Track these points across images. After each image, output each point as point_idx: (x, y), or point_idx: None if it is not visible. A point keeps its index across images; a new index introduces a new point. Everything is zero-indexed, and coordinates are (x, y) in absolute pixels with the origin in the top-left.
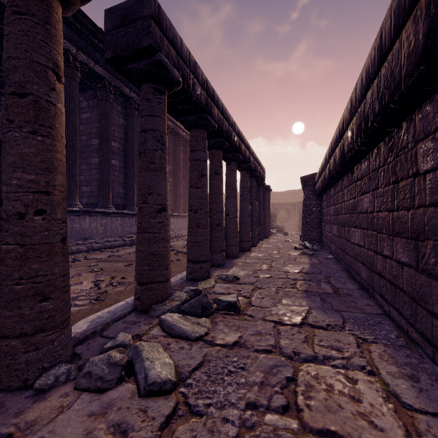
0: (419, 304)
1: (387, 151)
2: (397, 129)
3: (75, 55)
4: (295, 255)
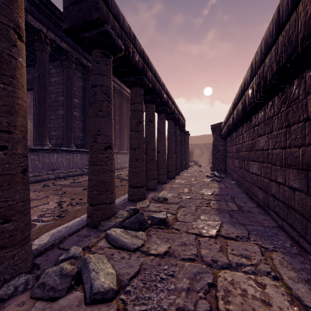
0: (309, 220)
1: (280, 103)
2: (289, 85)
3: (46, 34)
4: (208, 181)
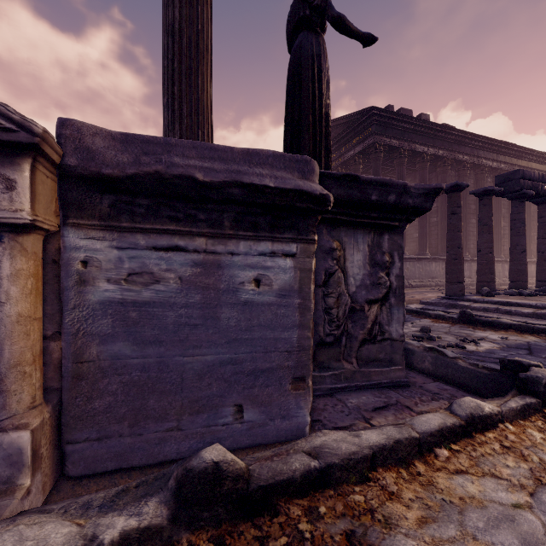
0: None
1: None
2: None
3: (427, 152)
4: None
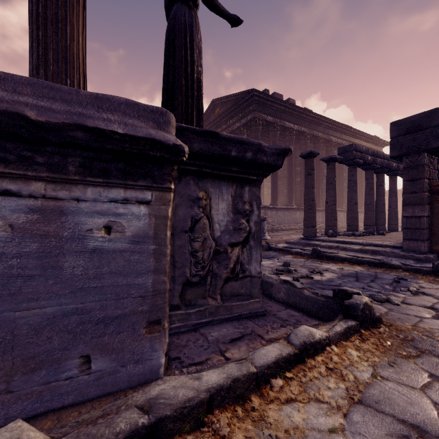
0: None
1: None
2: None
3: (293, 128)
4: None
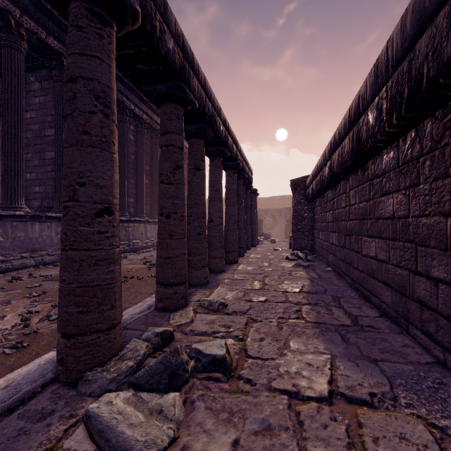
0: None
1: (440, 129)
2: None
3: (19, 20)
4: (290, 267)
